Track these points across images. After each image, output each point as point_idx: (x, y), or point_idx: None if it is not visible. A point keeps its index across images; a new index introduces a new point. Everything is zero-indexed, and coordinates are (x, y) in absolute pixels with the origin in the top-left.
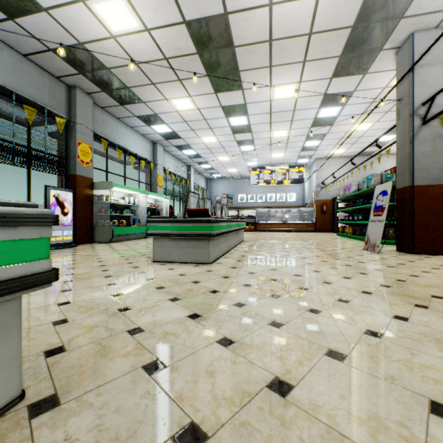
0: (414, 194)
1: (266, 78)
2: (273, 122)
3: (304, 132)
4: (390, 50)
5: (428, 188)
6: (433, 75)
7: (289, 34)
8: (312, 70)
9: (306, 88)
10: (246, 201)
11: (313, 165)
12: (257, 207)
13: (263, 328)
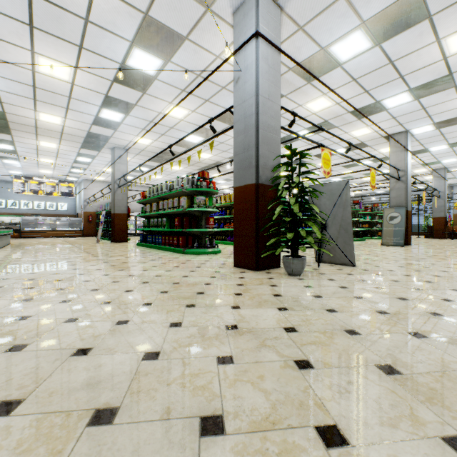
0: (116, 217)
1: (34, 137)
2: (41, 154)
3: (69, 164)
4: (108, 149)
5: (121, 215)
6: (123, 168)
7: (49, 129)
8: (67, 143)
9: (65, 147)
10: (5, 207)
11: (82, 183)
12: (21, 214)
13: (32, 254)
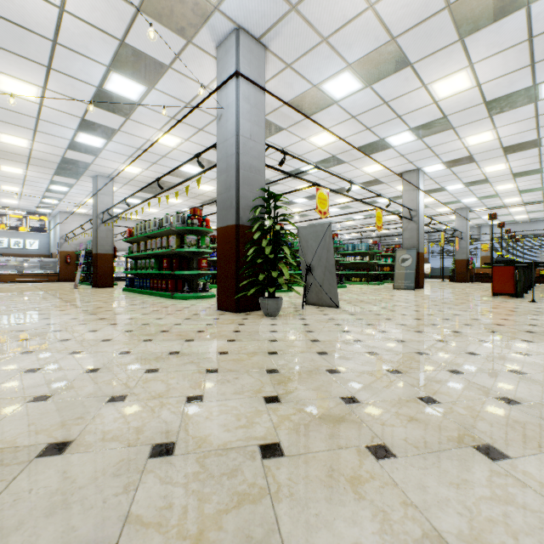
0: (98, 258)
1: None
2: (2, 181)
3: (40, 193)
4: (89, 177)
5: (105, 255)
6: (107, 200)
7: (13, 152)
8: (37, 168)
9: (34, 173)
10: None
11: (58, 216)
12: None
13: None
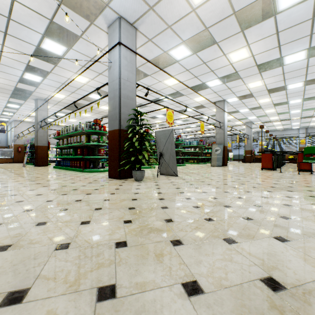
0: (38, 148)
1: None
2: None
3: (0, 108)
4: (32, 99)
5: (42, 147)
6: (44, 113)
7: None
8: None
9: None
10: None
11: (13, 123)
12: None
13: None
